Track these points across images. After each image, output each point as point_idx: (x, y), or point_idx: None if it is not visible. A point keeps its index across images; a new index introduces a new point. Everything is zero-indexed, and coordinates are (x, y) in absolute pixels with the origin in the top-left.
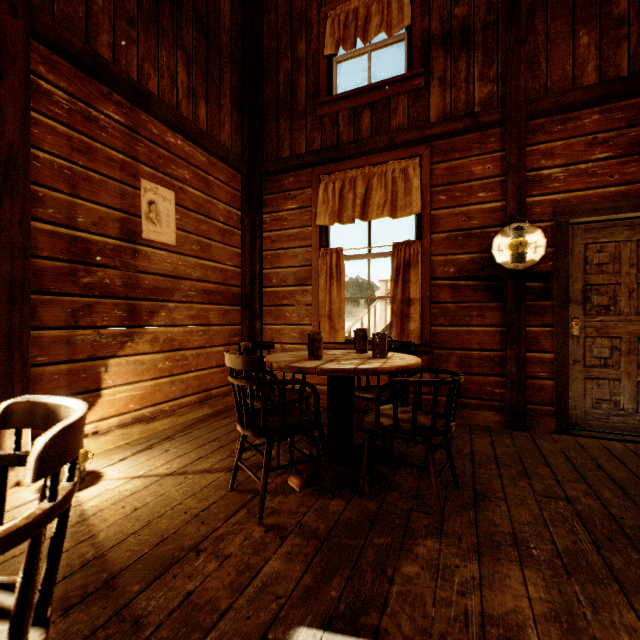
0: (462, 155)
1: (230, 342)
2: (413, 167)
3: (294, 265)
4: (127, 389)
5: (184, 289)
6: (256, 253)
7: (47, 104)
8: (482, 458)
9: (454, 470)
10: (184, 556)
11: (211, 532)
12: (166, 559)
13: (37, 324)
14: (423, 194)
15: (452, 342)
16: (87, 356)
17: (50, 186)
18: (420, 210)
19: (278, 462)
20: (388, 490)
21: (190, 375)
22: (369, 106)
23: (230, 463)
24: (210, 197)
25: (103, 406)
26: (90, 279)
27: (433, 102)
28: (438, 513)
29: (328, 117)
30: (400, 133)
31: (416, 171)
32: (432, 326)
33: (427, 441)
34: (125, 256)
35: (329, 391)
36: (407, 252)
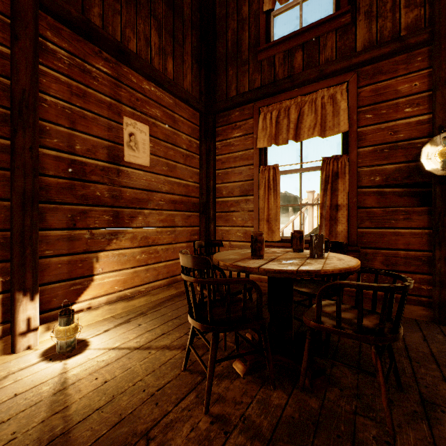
0: (388, 76)
1: (191, 239)
2: (340, 92)
3: (239, 180)
4: (113, 275)
5: (156, 199)
6: (210, 172)
7: (52, 60)
8: (418, 355)
9: (397, 372)
10: (135, 444)
11: (162, 416)
12: (119, 445)
13: (45, 226)
14: (350, 114)
15: (378, 242)
16: (83, 250)
17: (55, 122)
18: (347, 128)
19: (225, 345)
20: (328, 385)
21: (160, 264)
22: (301, 46)
23: (186, 341)
24: (176, 130)
25: (95, 288)
26: (85, 192)
27: (359, 34)
28: (388, 425)
29: (266, 61)
30: (329, 64)
31: (343, 95)
32: (358, 228)
33: (374, 347)
34: (111, 175)
35: (270, 286)
36: (335, 165)
